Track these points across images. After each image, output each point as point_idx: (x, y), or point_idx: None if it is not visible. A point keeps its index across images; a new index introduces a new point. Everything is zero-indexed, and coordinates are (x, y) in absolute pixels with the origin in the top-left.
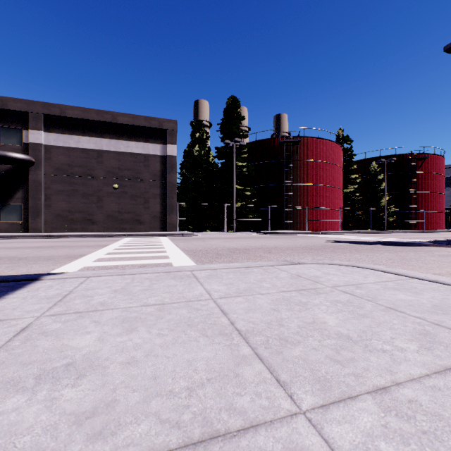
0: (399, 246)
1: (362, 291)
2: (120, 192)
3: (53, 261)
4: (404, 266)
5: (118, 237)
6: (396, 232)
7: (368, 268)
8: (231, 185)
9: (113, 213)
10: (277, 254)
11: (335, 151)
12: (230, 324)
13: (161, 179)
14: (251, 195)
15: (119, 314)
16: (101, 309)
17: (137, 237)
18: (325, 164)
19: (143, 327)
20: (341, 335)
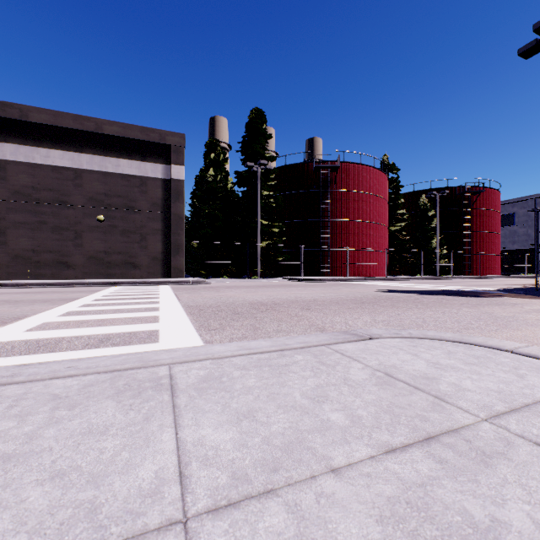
0: (471, 297)
1: None
2: (107, 226)
3: None
4: (509, 330)
5: (101, 286)
6: (451, 278)
7: (498, 347)
8: (255, 220)
9: (96, 253)
10: (319, 311)
11: (380, 181)
12: None
13: (164, 209)
14: (280, 233)
15: None
16: None
17: (129, 285)
18: (369, 196)
19: None
20: None
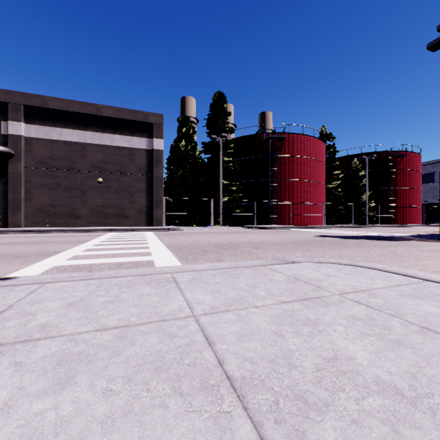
0: (385, 240)
1: (378, 300)
2: (105, 186)
3: (22, 260)
4: (399, 262)
5: (101, 232)
6: (377, 226)
7: (371, 267)
8: (217, 180)
9: (97, 207)
10: (265, 249)
11: (318, 148)
12: (217, 365)
13: (147, 173)
14: (238, 190)
15: (59, 347)
16: (37, 338)
17: (122, 231)
18: (310, 160)
19: (86, 374)
20: (385, 386)
